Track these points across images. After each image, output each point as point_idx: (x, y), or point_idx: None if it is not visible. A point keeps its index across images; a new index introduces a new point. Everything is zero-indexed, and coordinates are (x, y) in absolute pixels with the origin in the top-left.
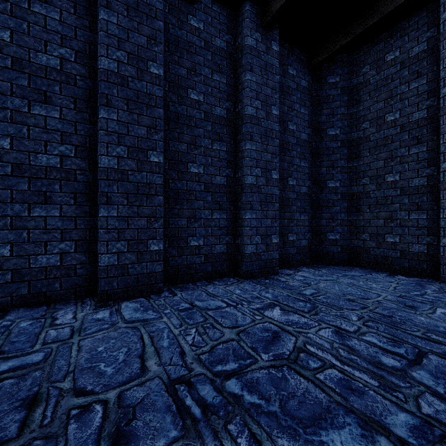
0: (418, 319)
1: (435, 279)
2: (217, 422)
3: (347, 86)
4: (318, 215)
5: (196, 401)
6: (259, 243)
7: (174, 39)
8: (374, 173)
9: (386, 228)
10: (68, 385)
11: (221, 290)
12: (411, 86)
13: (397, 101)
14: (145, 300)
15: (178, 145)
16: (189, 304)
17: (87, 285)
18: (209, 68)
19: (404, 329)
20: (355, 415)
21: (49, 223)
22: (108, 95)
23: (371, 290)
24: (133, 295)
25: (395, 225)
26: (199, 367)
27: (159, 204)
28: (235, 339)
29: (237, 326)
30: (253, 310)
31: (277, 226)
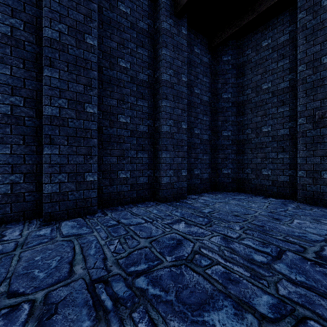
0: (281, 227)
1: (294, 200)
2: (124, 312)
3: (236, 63)
4: (216, 156)
5: (109, 296)
6: (172, 175)
7: (107, 19)
8: (254, 126)
9: (262, 165)
10: (3, 289)
11: (142, 210)
12: (279, 64)
13: (269, 75)
14: (81, 219)
15: (110, 101)
16: (116, 221)
17: (34, 209)
18: (134, 43)
19: (271, 234)
20: (231, 299)
21: (1, 159)
22: (51, 58)
23: (251, 208)
24: (72, 215)
25: (268, 162)
26: (116, 269)
27: (94, 145)
28: (148, 246)
29: (151, 237)
30: (164, 224)
31: (185, 163)
